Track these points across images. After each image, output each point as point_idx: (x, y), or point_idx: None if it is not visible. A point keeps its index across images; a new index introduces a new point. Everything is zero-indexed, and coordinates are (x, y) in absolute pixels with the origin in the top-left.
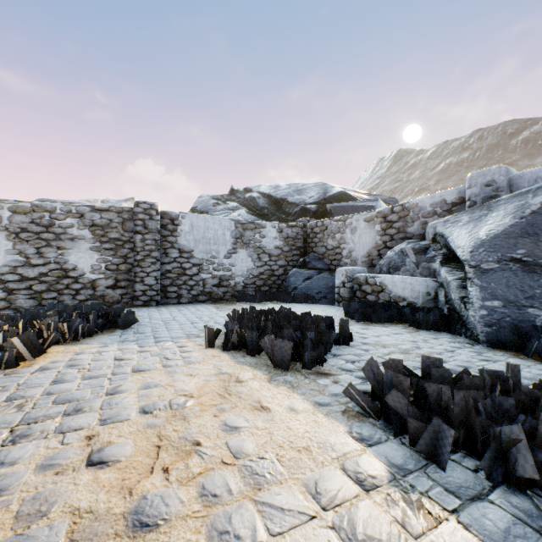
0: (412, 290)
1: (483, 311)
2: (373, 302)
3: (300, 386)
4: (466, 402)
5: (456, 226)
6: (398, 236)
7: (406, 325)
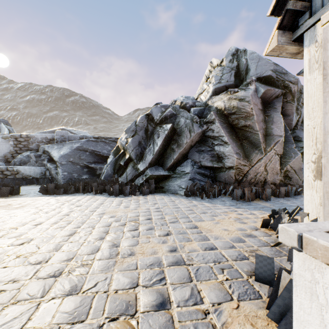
0: (35, 172)
1: (63, 175)
2: (17, 178)
3: (19, 197)
4: (64, 186)
5: (53, 149)
6: (25, 148)
7: (35, 185)
